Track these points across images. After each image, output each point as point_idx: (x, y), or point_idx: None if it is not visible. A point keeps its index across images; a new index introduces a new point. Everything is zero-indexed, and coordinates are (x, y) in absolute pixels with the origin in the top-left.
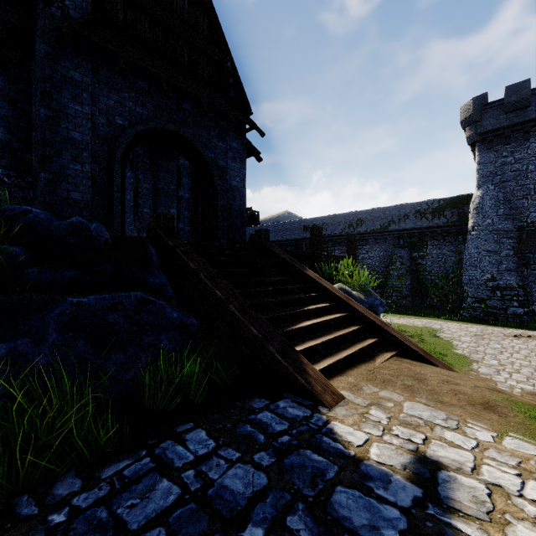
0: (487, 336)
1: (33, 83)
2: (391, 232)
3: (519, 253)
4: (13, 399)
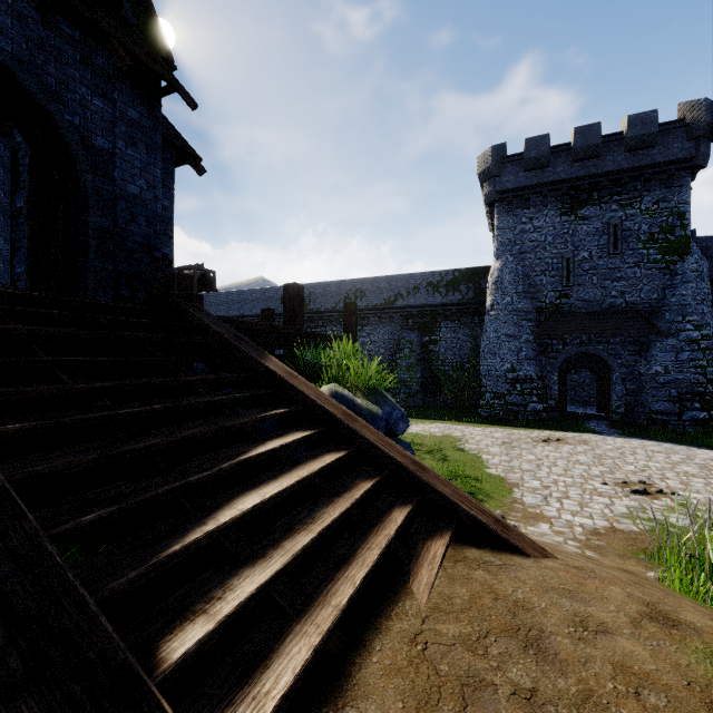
0: (516, 443)
1: None
2: (398, 309)
3: (538, 338)
4: None
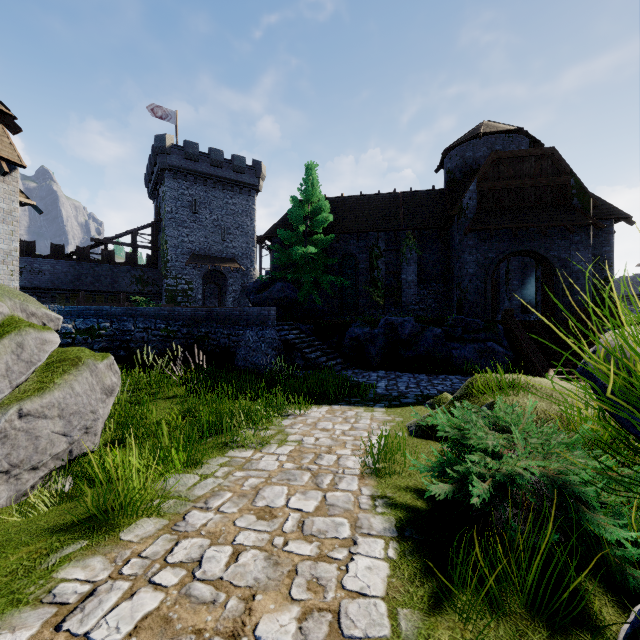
0: None
1: (449, 239)
2: None
3: None
4: (464, 361)
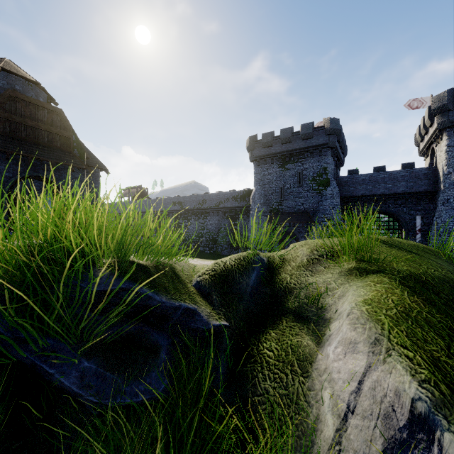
0: None
1: None
2: (221, 208)
3: (270, 224)
4: None
